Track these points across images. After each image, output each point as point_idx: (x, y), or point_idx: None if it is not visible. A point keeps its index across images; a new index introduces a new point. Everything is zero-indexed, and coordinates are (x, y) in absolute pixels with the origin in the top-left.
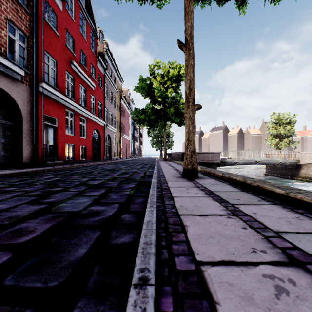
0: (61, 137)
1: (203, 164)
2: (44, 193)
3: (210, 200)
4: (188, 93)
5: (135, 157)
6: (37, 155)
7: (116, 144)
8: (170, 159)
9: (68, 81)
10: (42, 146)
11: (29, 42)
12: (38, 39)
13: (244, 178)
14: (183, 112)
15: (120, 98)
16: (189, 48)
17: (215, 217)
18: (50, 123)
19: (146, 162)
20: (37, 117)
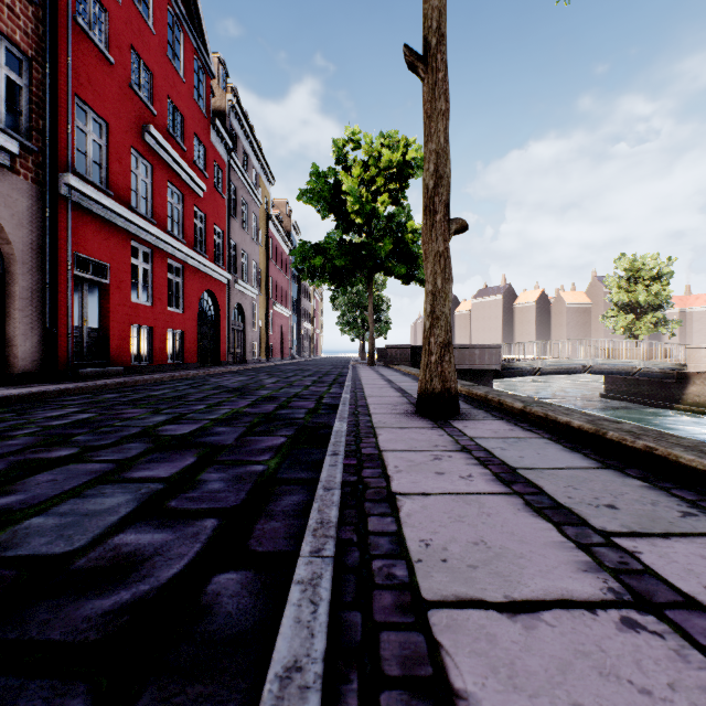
0: (118, 308)
1: (460, 372)
2: (11, 469)
3: (521, 512)
4: (432, 189)
5: (303, 357)
6: (55, 354)
7: (258, 326)
8: (384, 362)
9: (136, 173)
10: (69, 332)
11: (33, 72)
12: (57, 67)
13: (592, 419)
14: (413, 250)
15: (268, 220)
16: (435, 67)
17: (573, 620)
18: (90, 275)
19: (327, 368)
20: (56, 258)
